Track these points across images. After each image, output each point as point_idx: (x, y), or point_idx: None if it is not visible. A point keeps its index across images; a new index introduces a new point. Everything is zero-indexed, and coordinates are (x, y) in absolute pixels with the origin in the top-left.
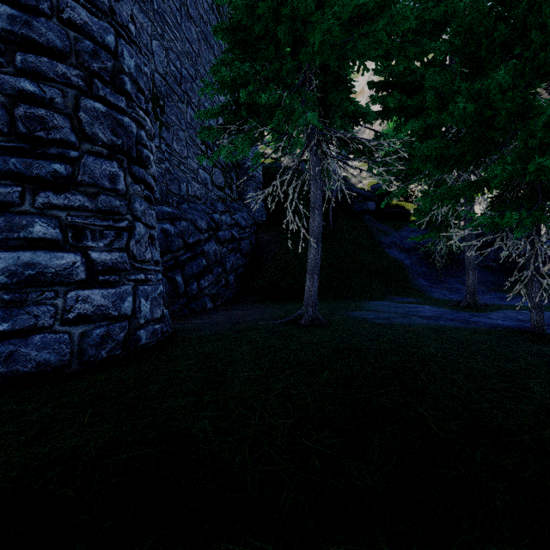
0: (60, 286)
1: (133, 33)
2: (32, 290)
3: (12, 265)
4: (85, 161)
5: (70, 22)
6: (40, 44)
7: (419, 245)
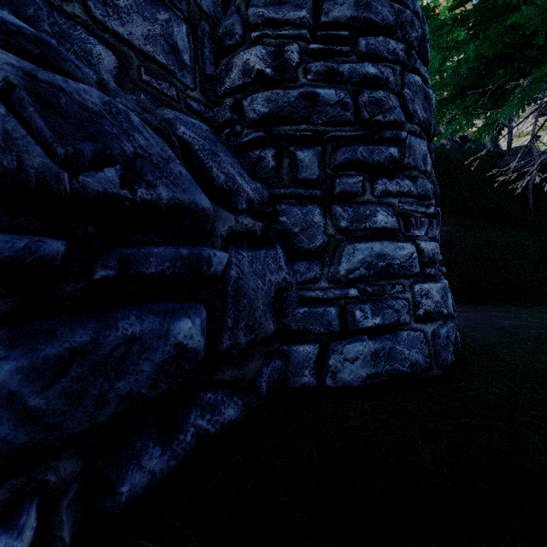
0: (403, 279)
1: None
2: (384, 283)
3: (367, 257)
4: (409, 142)
5: None
6: (376, 24)
7: None
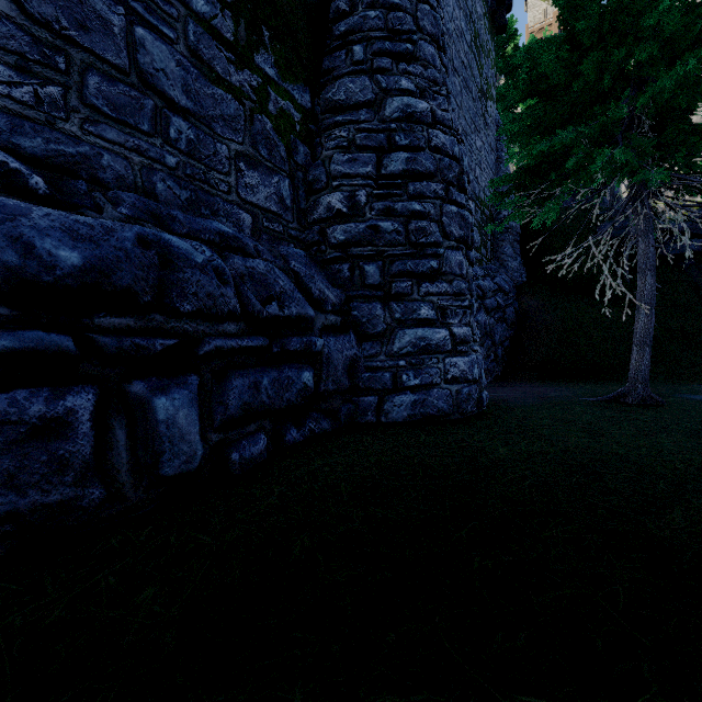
0: (438, 354)
1: (459, 133)
2: (424, 357)
3: (413, 339)
4: (446, 256)
5: (435, 148)
6: (421, 172)
7: None
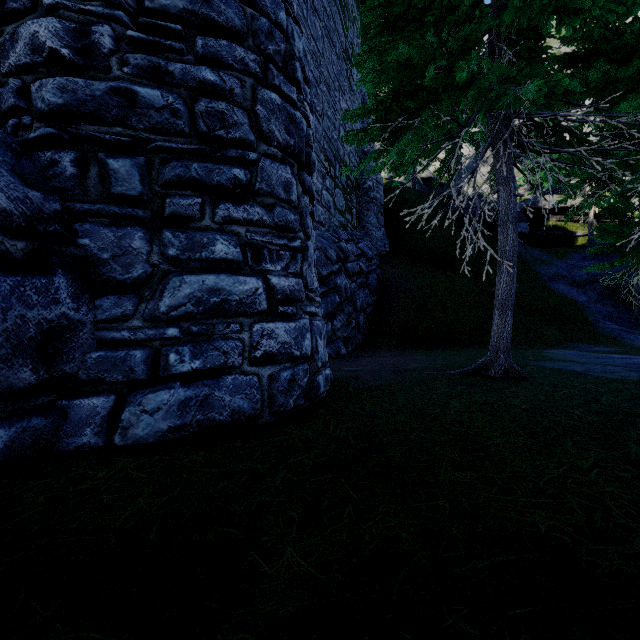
0: (244, 317)
1: (295, 13)
2: (217, 322)
3: (197, 291)
4: (262, 166)
5: None
6: (219, 24)
7: (597, 277)
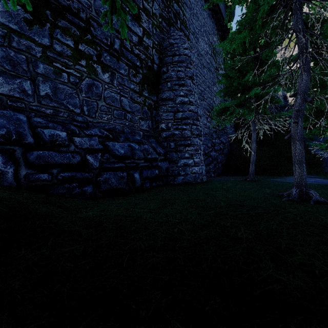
0: (190, 166)
1: (198, 103)
2: (186, 167)
3: (183, 162)
4: (193, 139)
5: (190, 110)
6: (186, 118)
7: None
